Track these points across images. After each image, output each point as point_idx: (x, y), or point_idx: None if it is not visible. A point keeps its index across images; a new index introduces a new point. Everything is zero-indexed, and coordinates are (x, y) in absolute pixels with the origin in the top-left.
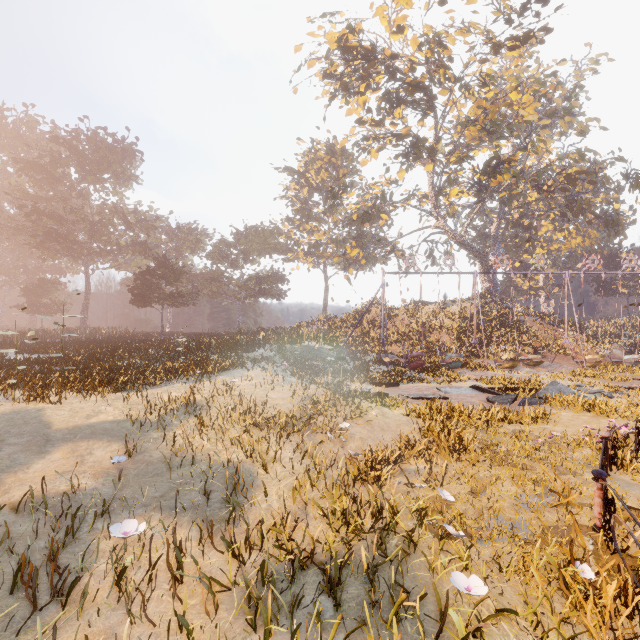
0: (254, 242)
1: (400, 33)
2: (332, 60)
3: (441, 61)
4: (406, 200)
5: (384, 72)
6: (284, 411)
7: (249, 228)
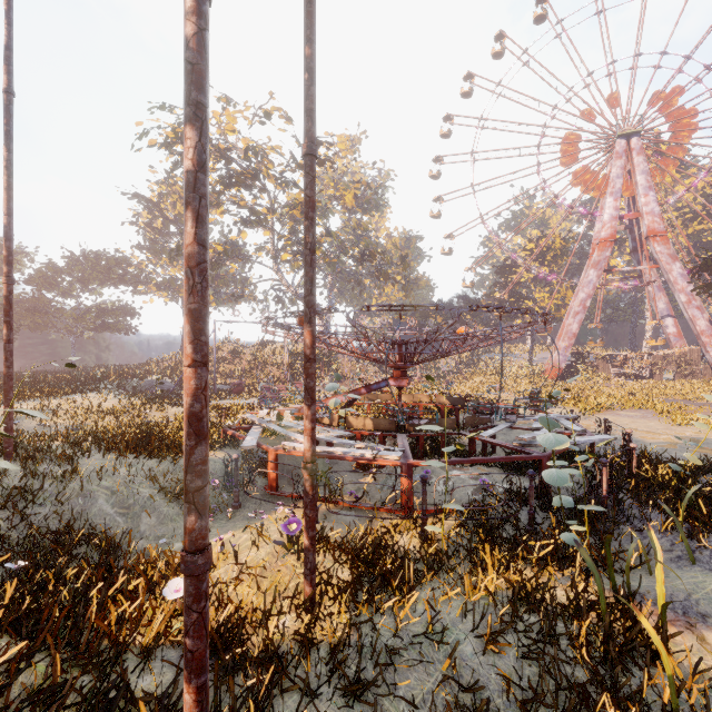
0: (95, 270)
1: (233, 132)
2: (171, 146)
3: (264, 163)
4: (258, 251)
5: (219, 160)
6: (111, 408)
7: (88, 254)
